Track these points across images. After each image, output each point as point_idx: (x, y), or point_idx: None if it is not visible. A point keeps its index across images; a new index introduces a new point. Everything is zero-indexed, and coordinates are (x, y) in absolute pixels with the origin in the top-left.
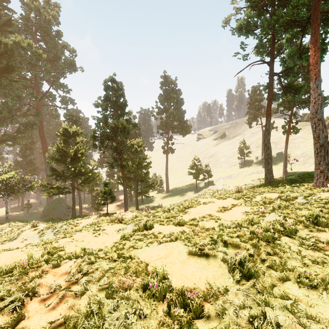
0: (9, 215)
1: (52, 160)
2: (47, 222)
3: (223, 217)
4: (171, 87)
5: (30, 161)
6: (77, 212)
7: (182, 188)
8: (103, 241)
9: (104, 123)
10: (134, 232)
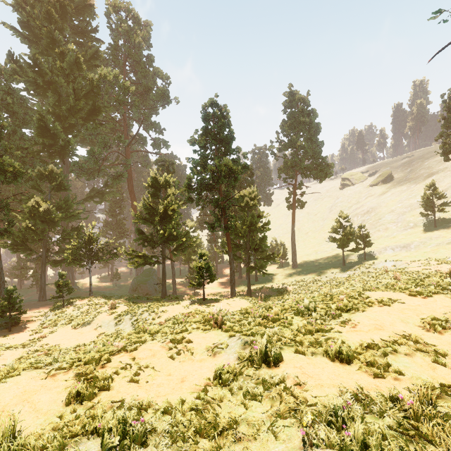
0: (97, 286)
1: (139, 219)
2: (131, 301)
3: (446, 347)
4: (301, 107)
5: (119, 221)
6: (171, 287)
7: (317, 262)
8: (182, 374)
9: (202, 166)
10: (242, 366)
